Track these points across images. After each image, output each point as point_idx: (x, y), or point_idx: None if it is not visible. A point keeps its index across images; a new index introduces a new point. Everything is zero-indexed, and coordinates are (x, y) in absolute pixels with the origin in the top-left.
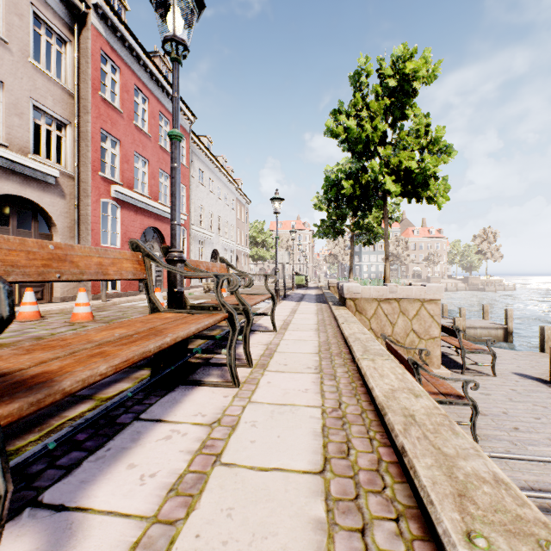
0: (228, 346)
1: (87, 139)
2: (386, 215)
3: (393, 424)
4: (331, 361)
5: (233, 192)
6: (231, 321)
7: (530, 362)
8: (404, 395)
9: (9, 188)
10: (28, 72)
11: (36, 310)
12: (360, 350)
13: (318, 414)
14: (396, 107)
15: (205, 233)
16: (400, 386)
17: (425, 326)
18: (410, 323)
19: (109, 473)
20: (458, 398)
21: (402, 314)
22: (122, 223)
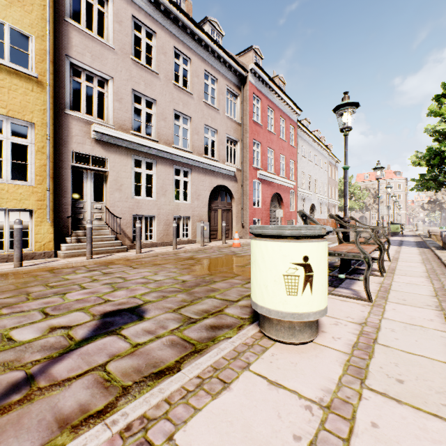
0: (378, 259)
1: (247, 147)
2: None
3: None
4: (437, 275)
5: (326, 157)
6: (379, 248)
7: None
8: None
9: (219, 182)
10: (225, 121)
11: (239, 242)
12: None
13: (431, 287)
14: None
15: (306, 193)
16: None
17: None
18: None
19: (353, 286)
20: None
21: None
22: (262, 192)
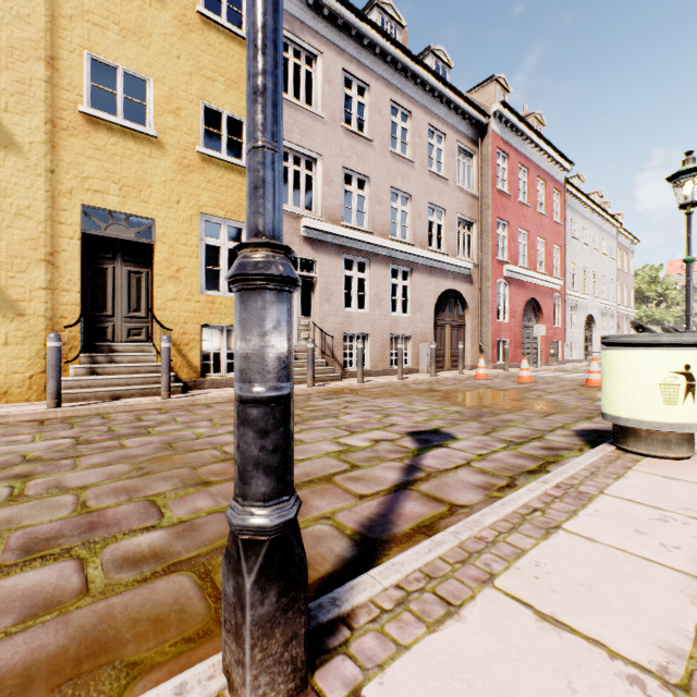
0: None
1: (487, 231)
2: None
3: None
4: None
5: (612, 235)
6: None
7: None
8: None
9: (447, 285)
10: (455, 194)
11: (486, 372)
12: None
13: None
14: None
15: (578, 297)
16: None
17: None
18: None
19: None
20: None
21: None
22: (509, 299)
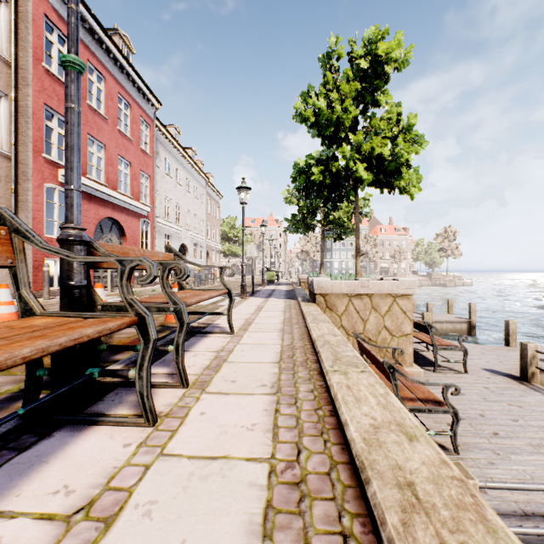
0: (138, 365)
1: (27, 115)
2: (357, 206)
3: (382, 510)
4: (294, 373)
5: (203, 185)
6: (142, 328)
7: (498, 356)
8: (392, 437)
9: None
10: None
11: None
12: (329, 359)
13: (263, 477)
14: (368, 91)
15: (172, 227)
16: (385, 418)
17: (398, 323)
18: (382, 319)
19: None
20: (437, 404)
21: (374, 310)
22: None
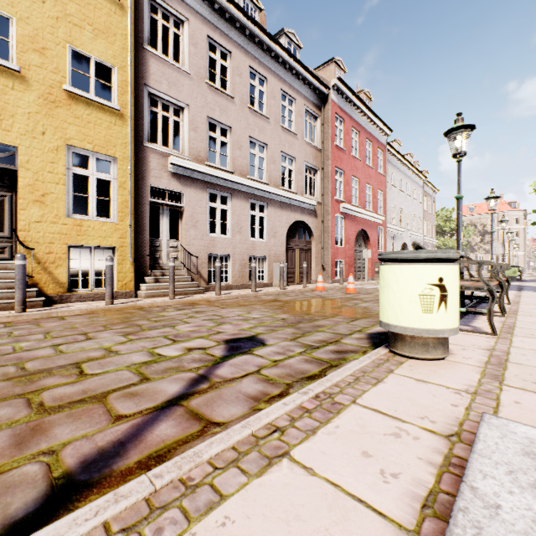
0: (498, 297)
1: (328, 177)
2: None
3: None
4: None
5: (420, 185)
6: (500, 285)
7: None
8: None
9: (297, 217)
10: (303, 147)
11: (323, 285)
12: None
13: None
14: None
15: (396, 229)
16: None
17: None
18: None
19: (472, 323)
20: None
21: None
22: (345, 229)
